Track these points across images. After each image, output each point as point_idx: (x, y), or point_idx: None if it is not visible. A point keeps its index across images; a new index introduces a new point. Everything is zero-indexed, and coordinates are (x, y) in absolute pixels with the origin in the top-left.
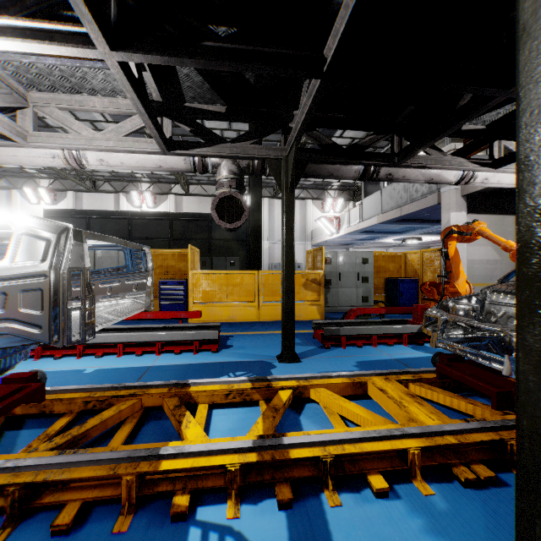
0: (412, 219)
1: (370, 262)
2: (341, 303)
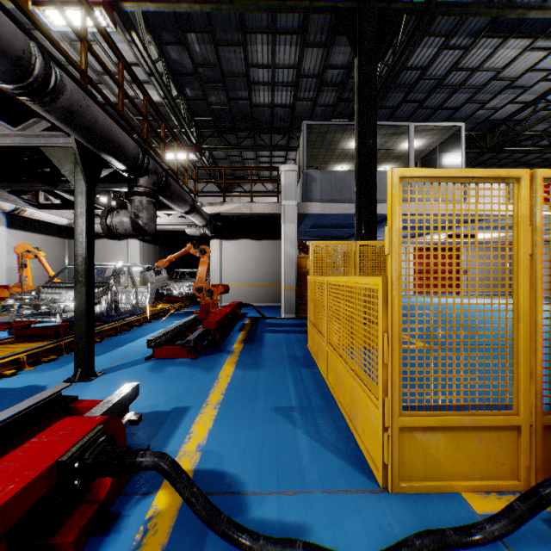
0: None
1: None
2: None
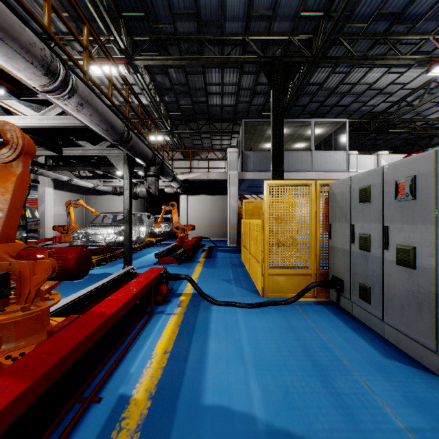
0: None
1: None
2: None
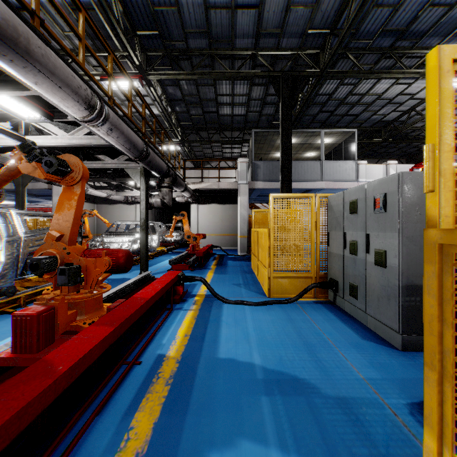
0: (13, 190)
1: None
2: None
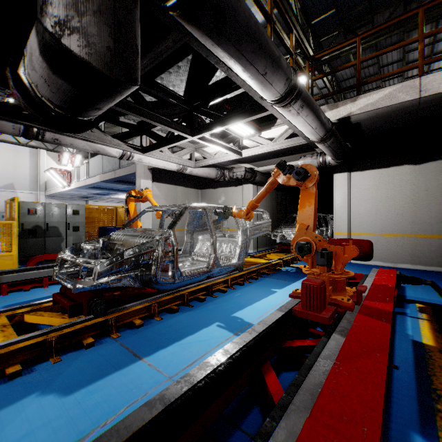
0: (128, 181)
1: (81, 213)
2: (48, 251)
